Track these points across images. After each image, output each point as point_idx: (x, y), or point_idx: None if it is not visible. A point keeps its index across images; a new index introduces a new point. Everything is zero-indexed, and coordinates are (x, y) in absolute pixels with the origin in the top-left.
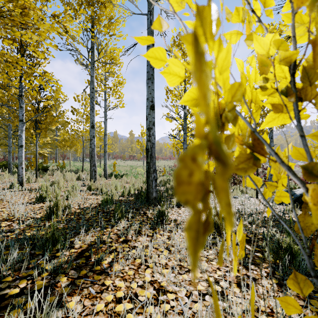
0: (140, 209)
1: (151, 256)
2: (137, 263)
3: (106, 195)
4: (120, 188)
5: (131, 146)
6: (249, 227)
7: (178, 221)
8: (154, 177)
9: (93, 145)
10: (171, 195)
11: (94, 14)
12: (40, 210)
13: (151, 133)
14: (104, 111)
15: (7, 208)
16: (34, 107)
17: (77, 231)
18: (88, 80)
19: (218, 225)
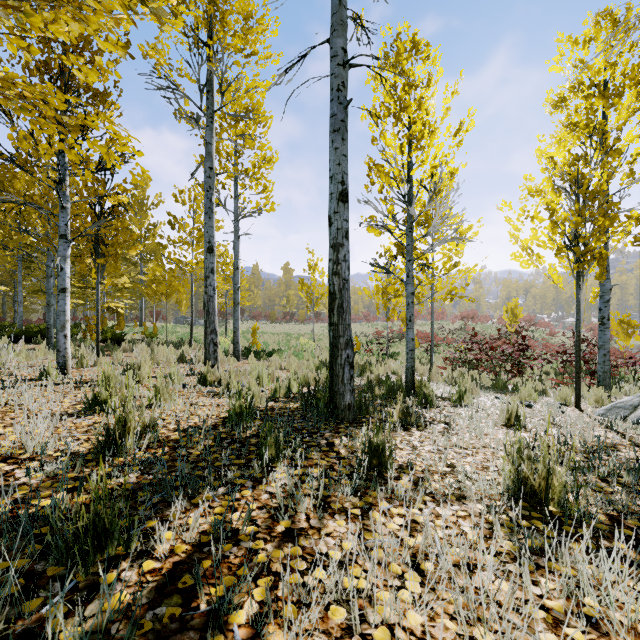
0: (319, 435)
1: (372, 594)
2: (335, 623)
3: (239, 399)
4: (269, 381)
5: (288, 295)
6: (610, 492)
7: (418, 470)
8: (347, 357)
9: (210, 288)
10: (380, 397)
11: (212, 10)
12: (89, 434)
13: (341, 256)
14: (234, 220)
15: (14, 429)
16: (91, 211)
17: (168, 495)
18: (201, 155)
19: (532, 488)
